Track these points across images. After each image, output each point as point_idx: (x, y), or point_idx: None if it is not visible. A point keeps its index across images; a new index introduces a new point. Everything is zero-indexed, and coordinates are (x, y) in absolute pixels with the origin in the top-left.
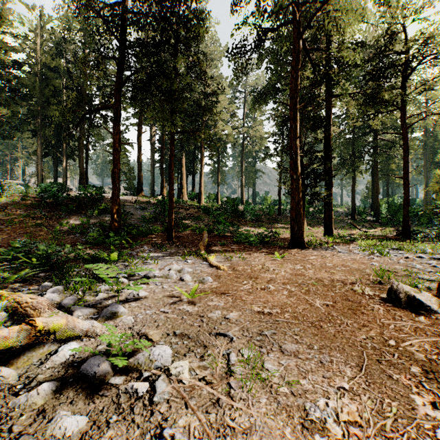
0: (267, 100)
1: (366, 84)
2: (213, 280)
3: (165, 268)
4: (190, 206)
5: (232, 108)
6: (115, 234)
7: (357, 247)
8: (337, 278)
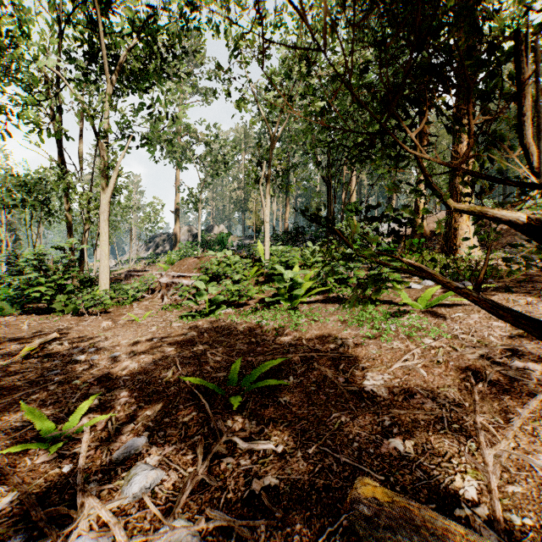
0: None
1: None
2: None
3: None
4: None
5: None
6: None
7: None
8: None
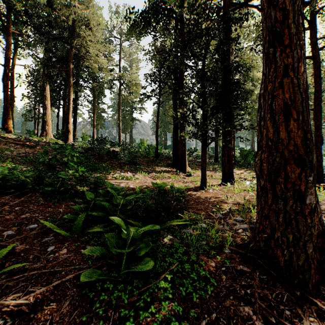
0: (146, 24)
1: None
2: None
3: None
4: (44, 144)
5: (108, 49)
6: None
7: None
8: None
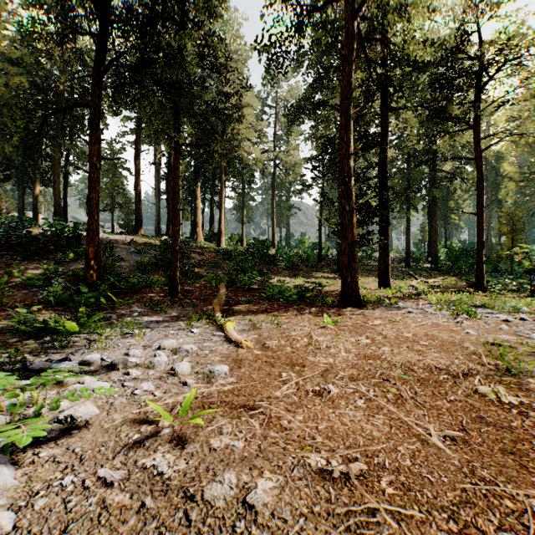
0: (306, 114)
1: (430, 95)
2: (229, 370)
3: (153, 345)
4: (205, 249)
5: (260, 127)
6: (89, 289)
7: (427, 303)
8: (434, 362)
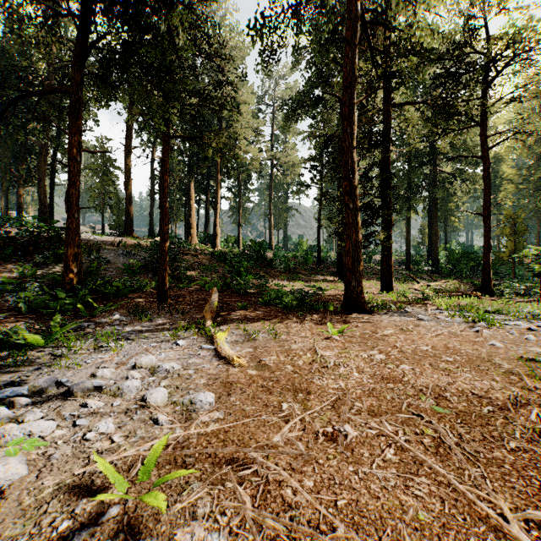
0: (304, 111)
1: (435, 90)
2: (215, 399)
3: (129, 362)
4: (200, 252)
5: (257, 125)
6: (67, 294)
7: (436, 309)
8: (468, 386)
